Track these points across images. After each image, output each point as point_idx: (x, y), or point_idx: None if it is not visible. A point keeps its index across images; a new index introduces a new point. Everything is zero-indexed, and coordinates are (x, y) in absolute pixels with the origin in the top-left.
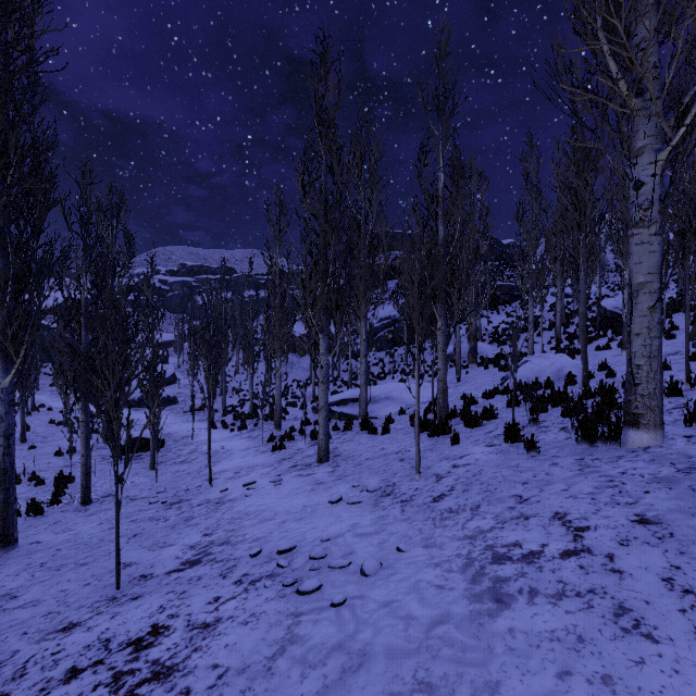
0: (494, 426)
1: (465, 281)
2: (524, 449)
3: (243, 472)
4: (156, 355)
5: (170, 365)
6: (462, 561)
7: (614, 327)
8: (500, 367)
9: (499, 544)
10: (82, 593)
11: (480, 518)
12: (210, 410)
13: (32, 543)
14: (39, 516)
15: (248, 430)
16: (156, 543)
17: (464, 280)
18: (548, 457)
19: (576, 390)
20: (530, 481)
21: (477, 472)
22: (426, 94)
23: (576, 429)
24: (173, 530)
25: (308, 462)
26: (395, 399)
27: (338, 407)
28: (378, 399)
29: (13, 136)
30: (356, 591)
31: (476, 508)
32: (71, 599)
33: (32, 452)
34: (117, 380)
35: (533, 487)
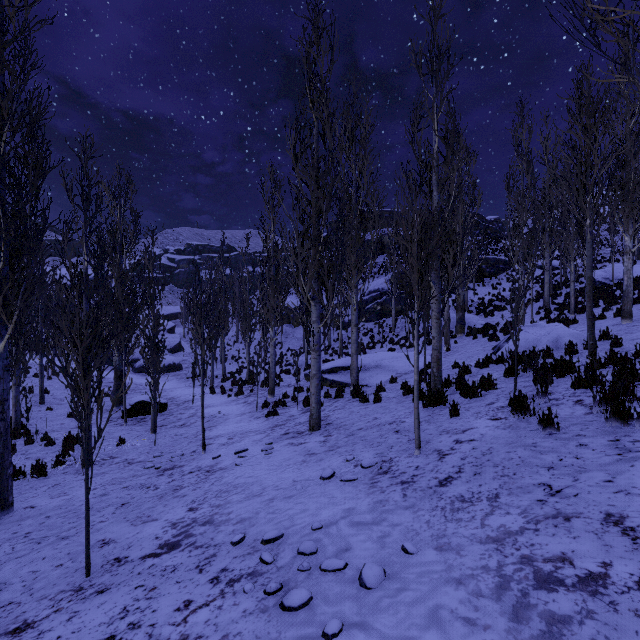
0: (494, 397)
1: (461, 246)
2: (539, 425)
3: (236, 438)
4: (156, 323)
5: (176, 335)
6: (493, 580)
7: (607, 297)
8: (490, 336)
9: (539, 556)
10: (50, 577)
11: (502, 512)
12: (203, 377)
13: (26, 507)
14: (42, 477)
15: (244, 395)
16: (140, 516)
17: (460, 245)
18: (571, 435)
19: (580, 360)
20: (556, 465)
21: (487, 450)
22: (420, 56)
23: (598, 403)
24: (160, 500)
25: (300, 430)
26: (385, 368)
27: (330, 374)
28: (369, 367)
29: (5, 101)
30: (354, 612)
31: (495, 498)
32: (37, 585)
33: (48, 414)
34: (123, 347)
35: (563, 474)
